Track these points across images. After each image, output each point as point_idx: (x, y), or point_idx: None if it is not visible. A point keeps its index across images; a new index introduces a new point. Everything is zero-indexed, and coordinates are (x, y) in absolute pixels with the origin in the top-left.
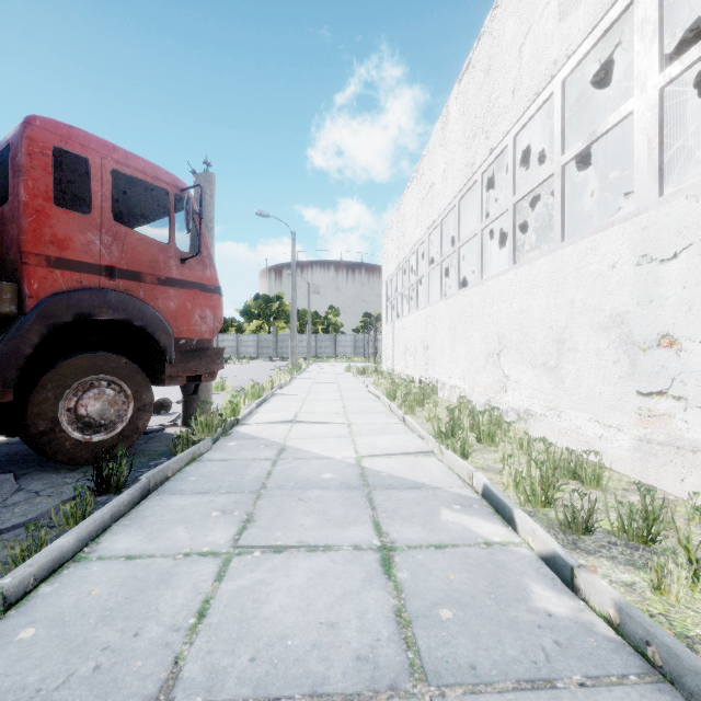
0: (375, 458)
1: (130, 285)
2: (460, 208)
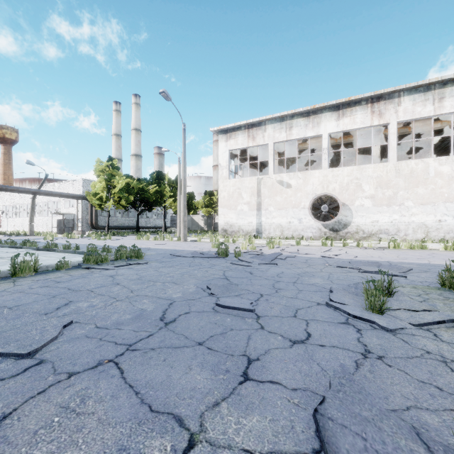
0: None
1: None
2: None
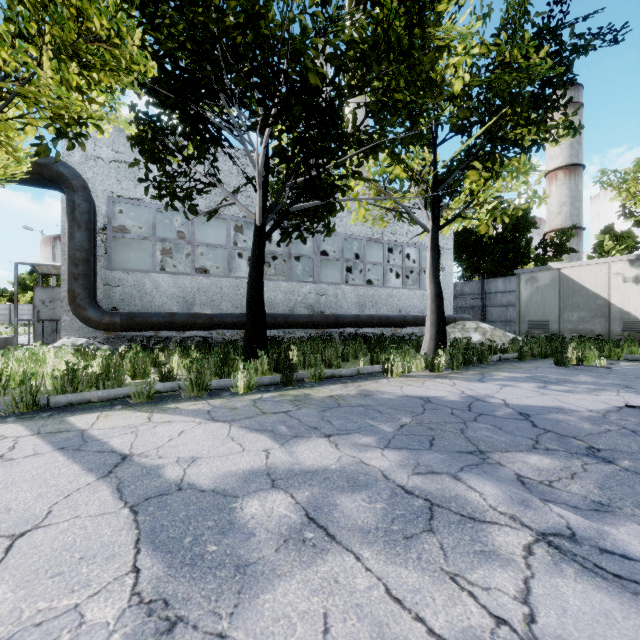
0: None
1: None
2: None
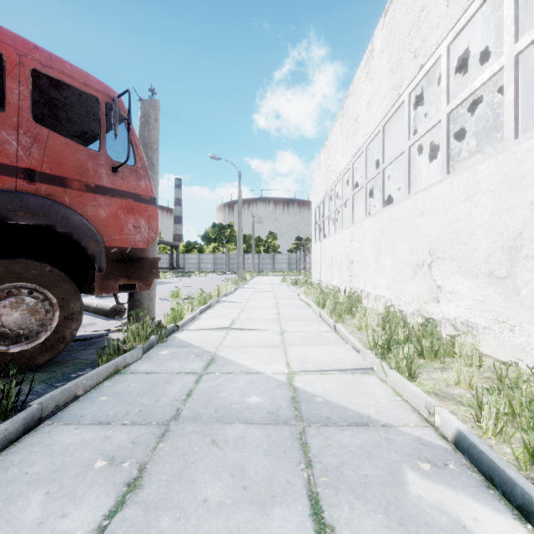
0: (308, 375)
1: (54, 190)
2: (385, 132)
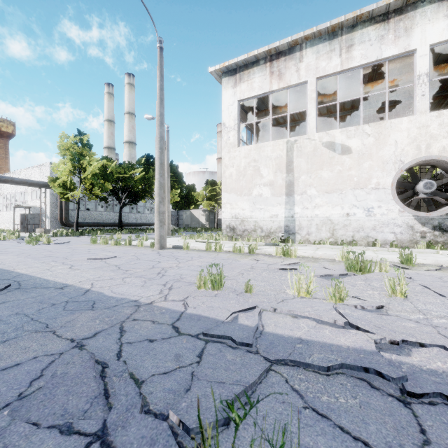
0: None
1: None
2: None
